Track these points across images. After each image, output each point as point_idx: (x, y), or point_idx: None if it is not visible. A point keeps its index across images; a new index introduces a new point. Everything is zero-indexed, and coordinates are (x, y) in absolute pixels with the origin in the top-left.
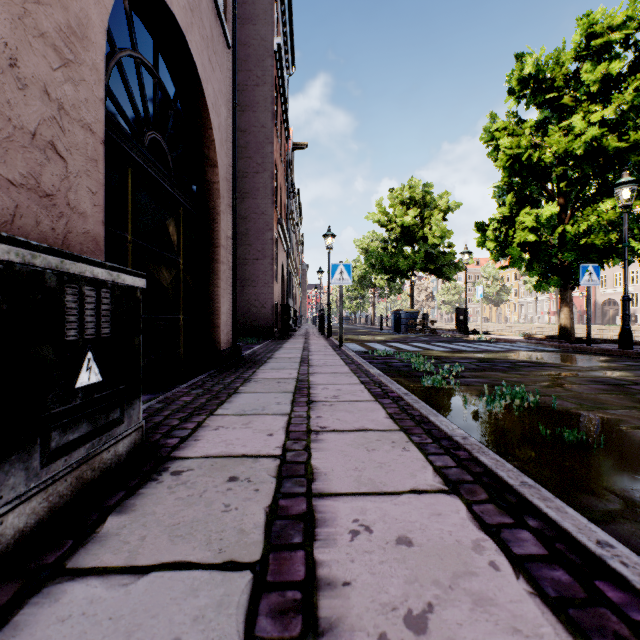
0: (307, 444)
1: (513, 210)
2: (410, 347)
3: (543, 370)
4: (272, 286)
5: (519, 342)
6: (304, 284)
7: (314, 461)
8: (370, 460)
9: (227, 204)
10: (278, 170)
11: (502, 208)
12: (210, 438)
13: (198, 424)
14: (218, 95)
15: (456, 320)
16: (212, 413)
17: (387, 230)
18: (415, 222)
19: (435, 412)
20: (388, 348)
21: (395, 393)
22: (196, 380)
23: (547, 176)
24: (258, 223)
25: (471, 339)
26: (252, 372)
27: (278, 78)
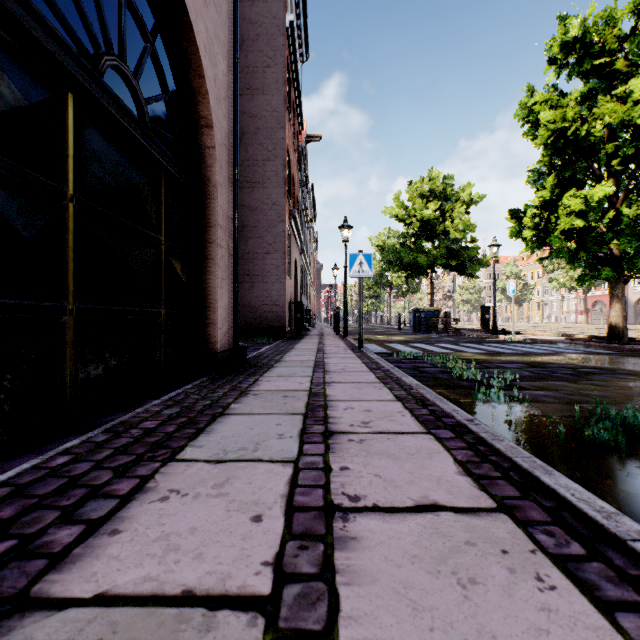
0: (327, 554)
1: (554, 194)
2: (437, 348)
3: (621, 379)
4: (284, 282)
5: (561, 343)
6: (318, 283)
7: (345, 632)
8: (481, 632)
9: (226, 177)
10: (291, 159)
11: (542, 191)
12: (141, 527)
13: (139, 484)
14: (213, 39)
15: (481, 319)
16: (173, 456)
17: (405, 225)
18: (435, 216)
19: (542, 463)
20: (413, 349)
21: (452, 418)
22: (178, 392)
23: (595, 154)
24: (269, 214)
25: (502, 339)
26: (253, 380)
27: (291, 60)
